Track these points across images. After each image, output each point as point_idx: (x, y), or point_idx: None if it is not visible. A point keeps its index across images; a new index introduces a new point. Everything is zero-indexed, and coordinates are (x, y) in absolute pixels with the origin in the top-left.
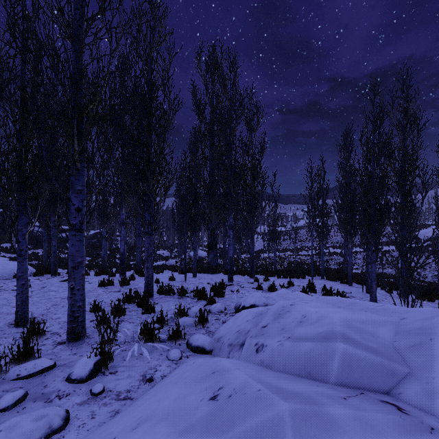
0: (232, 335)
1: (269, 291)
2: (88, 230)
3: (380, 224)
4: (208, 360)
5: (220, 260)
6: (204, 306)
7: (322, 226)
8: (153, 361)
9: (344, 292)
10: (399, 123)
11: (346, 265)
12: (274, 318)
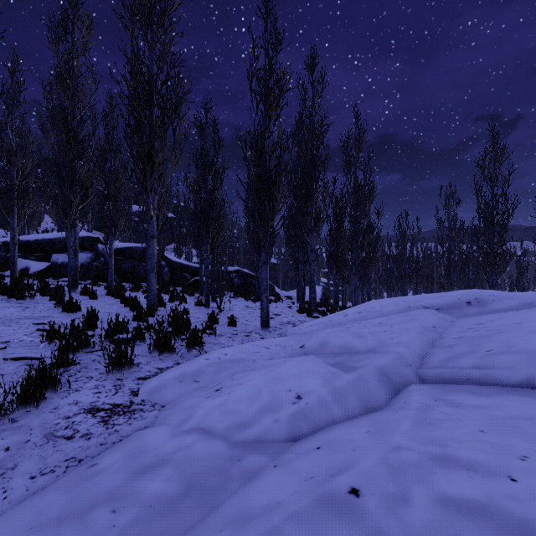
0: None
1: None
2: None
3: None
4: None
5: None
6: None
7: None
8: None
9: None
10: None
11: None
12: None
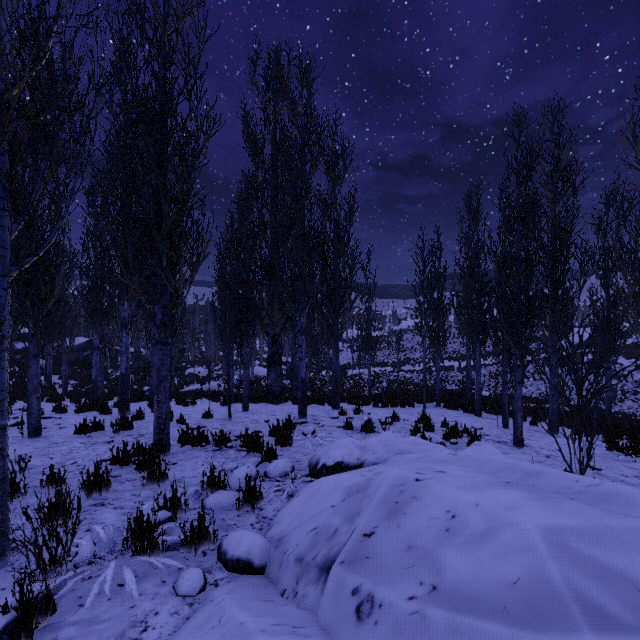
0: (303, 536)
1: (364, 431)
2: (73, 336)
3: (529, 326)
4: (245, 638)
5: (288, 380)
6: (258, 465)
7: (438, 329)
8: (144, 601)
9: (473, 428)
10: (549, 178)
11: (469, 385)
12: (386, 513)
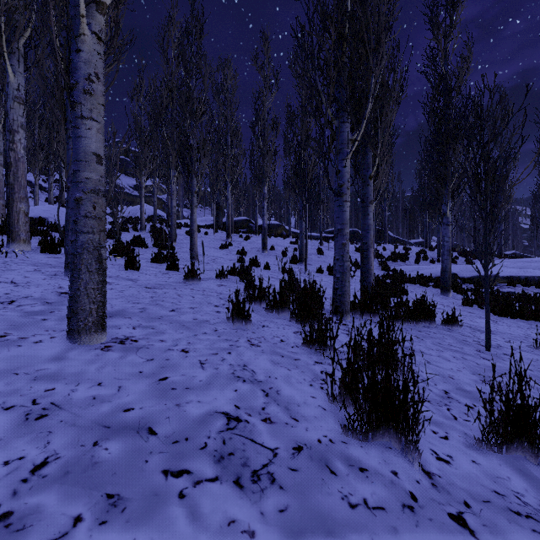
0: None
1: None
2: None
3: None
4: None
5: None
6: None
7: None
8: None
9: None
10: None
11: None
12: None
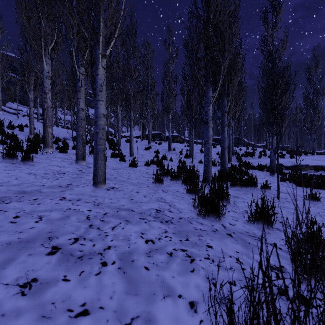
0: None
1: None
2: None
3: None
4: None
5: None
6: None
7: None
8: None
9: None
10: None
11: None
12: None
